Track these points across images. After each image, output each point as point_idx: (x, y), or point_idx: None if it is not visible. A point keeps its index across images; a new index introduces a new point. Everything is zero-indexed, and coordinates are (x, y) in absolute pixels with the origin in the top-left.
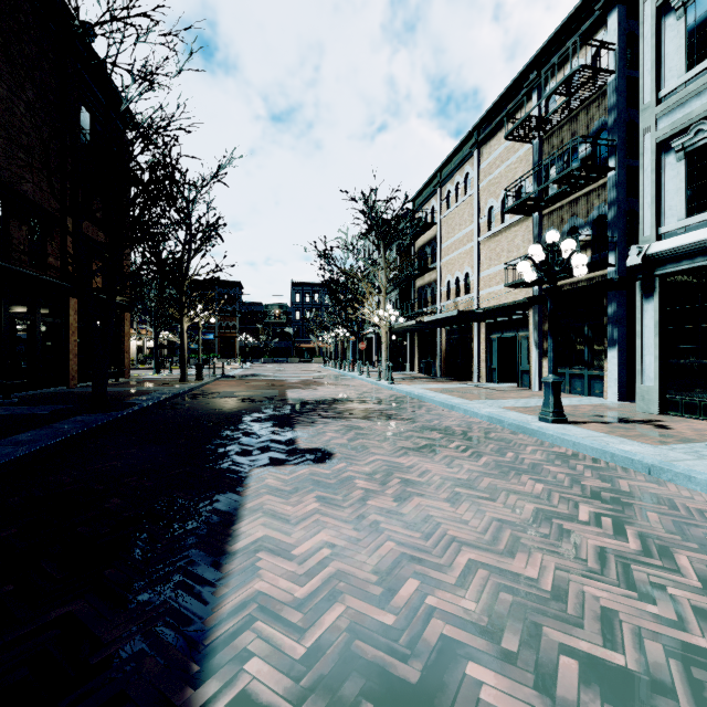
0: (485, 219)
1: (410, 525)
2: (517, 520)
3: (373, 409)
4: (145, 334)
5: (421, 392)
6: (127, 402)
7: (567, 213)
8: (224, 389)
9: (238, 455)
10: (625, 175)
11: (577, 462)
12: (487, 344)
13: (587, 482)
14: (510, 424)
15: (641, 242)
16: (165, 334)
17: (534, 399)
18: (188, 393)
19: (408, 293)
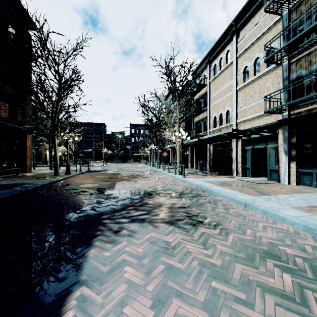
0: (241, 75)
1: None
2: None
3: (177, 205)
4: None
5: (208, 186)
6: None
7: (315, 56)
8: (77, 181)
9: None
10: None
11: None
12: (242, 152)
13: None
14: None
15: None
16: (63, 148)
17: (302, 194)
18: (48, 185)
19: (189, 125)
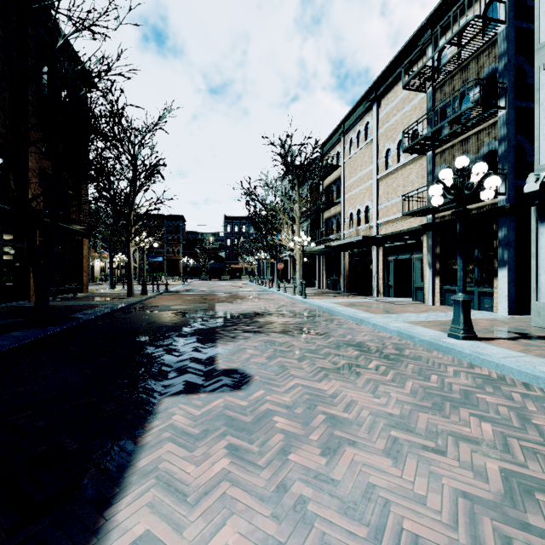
0: (383, 160)
1: (348, 506)
2: (489, 496)
3: (290, 322)
4: (106, 257)
5: (331, 306)
6: (70, 316)
7: (458, 151)
8: (163, 303)
9: (152, 379)
10: (515, 114)
11: (509, 388)
12: (385, 264)
13: (537, 420)
14: (422, 340)
15: (537, 170)
16: (121, 257)
17: (432, 313)
18: (131, 307)
19: (317, 223)
